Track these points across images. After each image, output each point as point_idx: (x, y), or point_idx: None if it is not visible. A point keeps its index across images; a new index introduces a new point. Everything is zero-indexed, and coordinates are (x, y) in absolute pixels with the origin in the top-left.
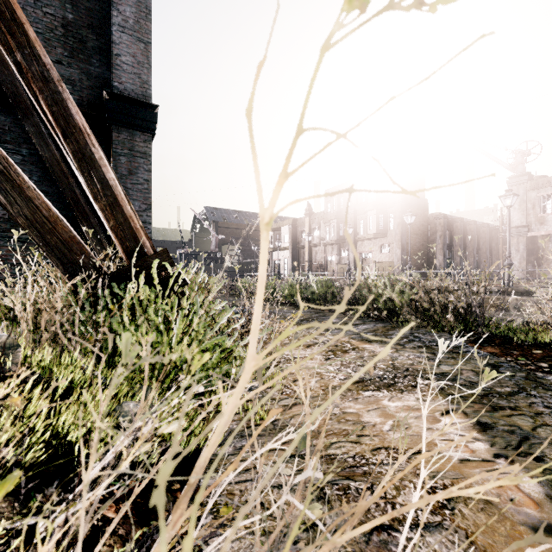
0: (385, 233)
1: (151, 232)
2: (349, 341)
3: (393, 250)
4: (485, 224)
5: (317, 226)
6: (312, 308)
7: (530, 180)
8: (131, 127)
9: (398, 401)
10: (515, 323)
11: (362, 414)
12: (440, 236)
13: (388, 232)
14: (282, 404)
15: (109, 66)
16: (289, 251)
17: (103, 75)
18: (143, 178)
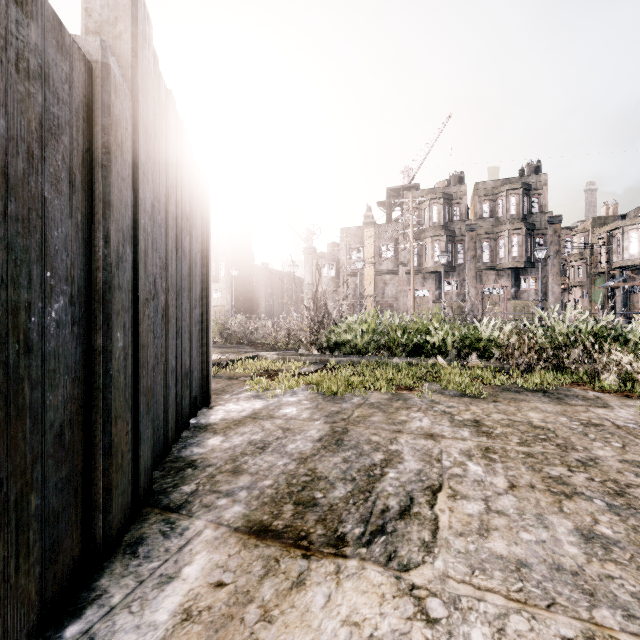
0: (218, 279)
1: None
2: None
3: (225, 295)
4: (297, 278)
5: None
6: None
7: (315, 252)
8: None
9: None
10: (260, 338)
11: None
12: (263, 286)
13: (220, 278)
14: None
15: None
16: None
17: None
18: None
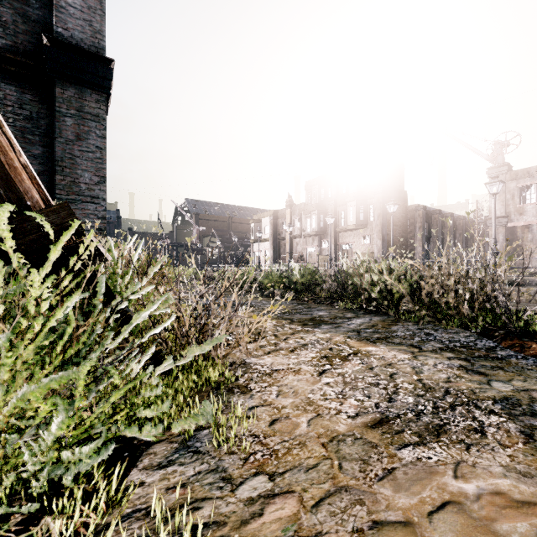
0: (366, 224)
1: (105, 210)
2: (346, 341)
3: (374, 241)
4: (461, 217)
5: (298, 217)
6: (295, 299)
7: (509, 171)
8: (79, 83)
9: (474, 478)
10: None
11: (421, 531)
12: (419, 228)
13: (369, 223)
14: (244, 495)
15: (53, 10)
16: (270, 242)
17: (45, 19)
18: (95, 145)
